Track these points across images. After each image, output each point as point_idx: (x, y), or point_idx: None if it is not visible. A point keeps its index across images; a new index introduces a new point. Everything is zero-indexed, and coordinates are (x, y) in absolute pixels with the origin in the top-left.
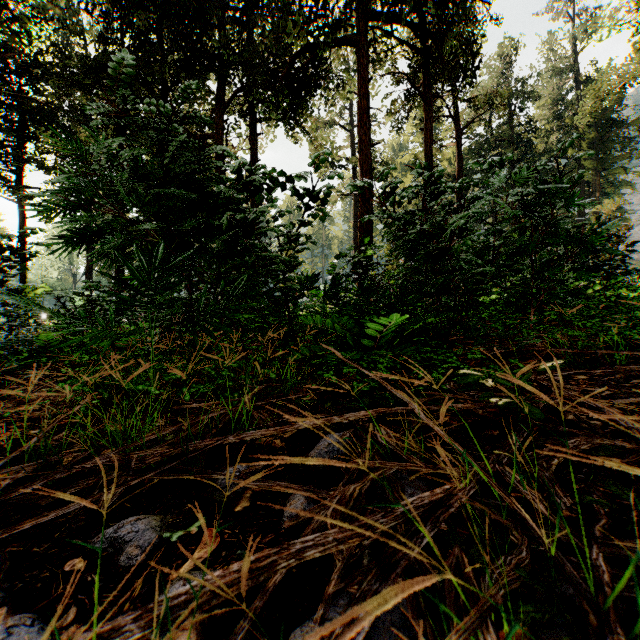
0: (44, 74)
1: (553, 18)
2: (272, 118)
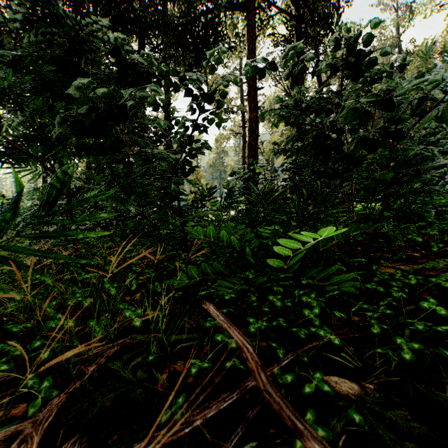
0: (3, 34)
1: (384, 9)
2: (181, 70)
